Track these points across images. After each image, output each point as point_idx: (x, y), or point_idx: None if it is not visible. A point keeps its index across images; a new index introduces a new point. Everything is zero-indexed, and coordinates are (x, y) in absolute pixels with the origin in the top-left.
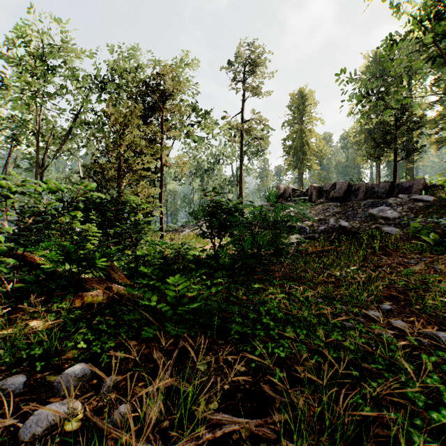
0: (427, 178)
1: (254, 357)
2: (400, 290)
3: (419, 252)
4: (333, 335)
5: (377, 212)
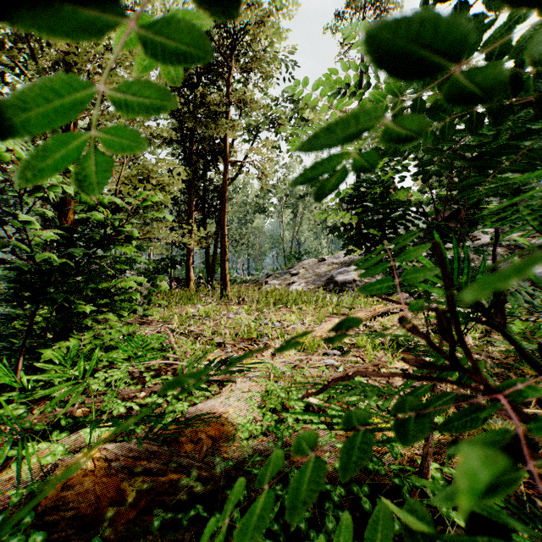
0: None
1: None
2: None
3: None
4: None
5: None
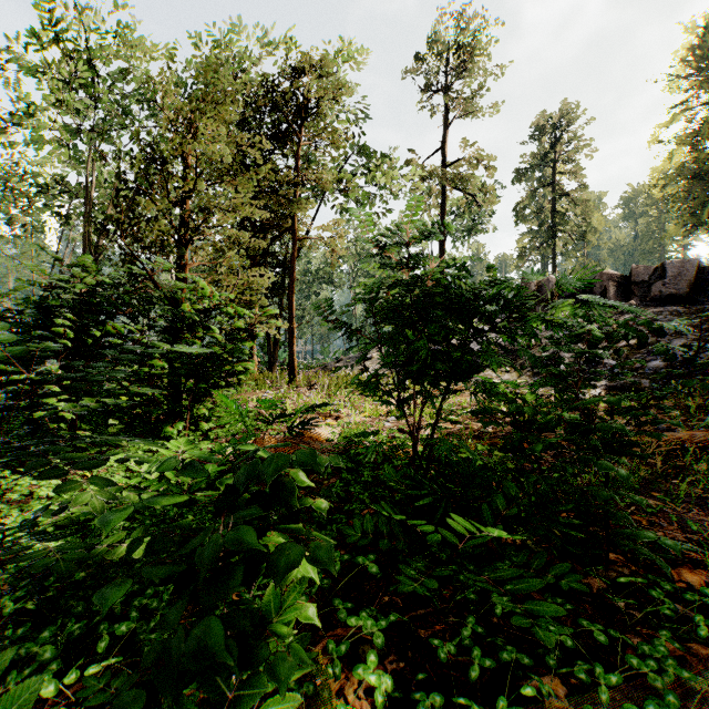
0: None
1: None
2: None
3: None
4: None
5: None
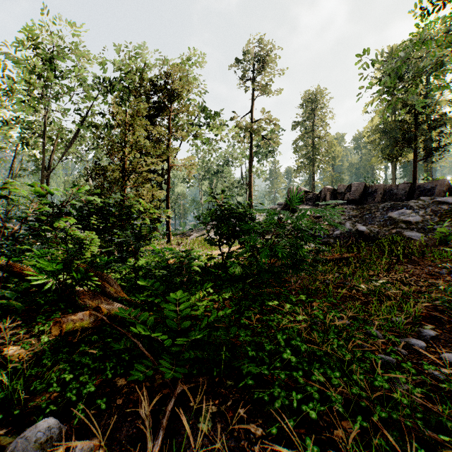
0: (451, 178)
1: (280, 448)
2: (439, 309)
3: (449, 260)
4: (376, 381)
5: (397, 216)
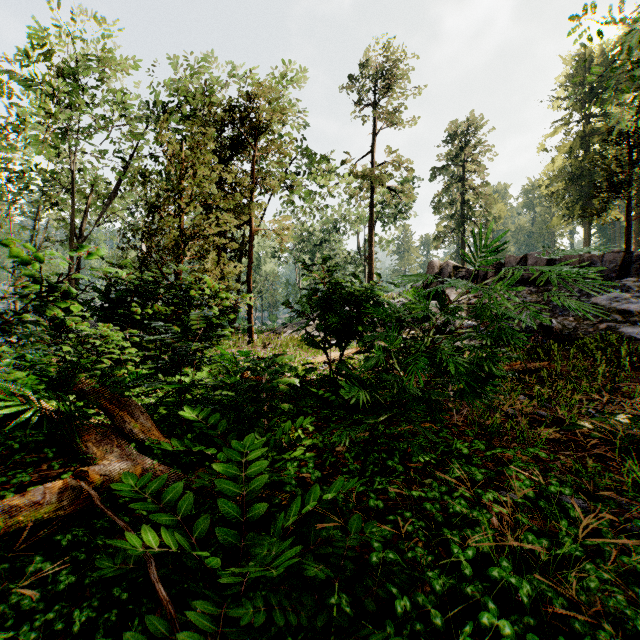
0: None
1: None
2: None
3: None
4: None
5: (606, 302)
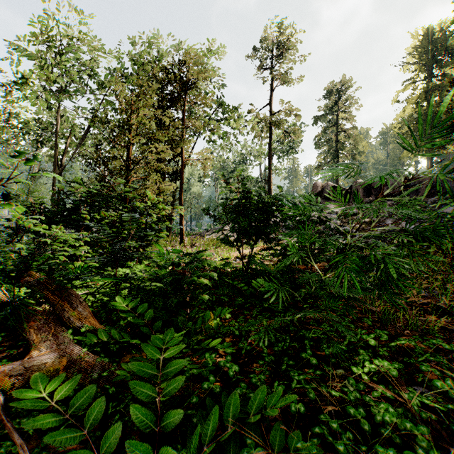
0: None
1: None
2: None
3: None
4: None
5: None
